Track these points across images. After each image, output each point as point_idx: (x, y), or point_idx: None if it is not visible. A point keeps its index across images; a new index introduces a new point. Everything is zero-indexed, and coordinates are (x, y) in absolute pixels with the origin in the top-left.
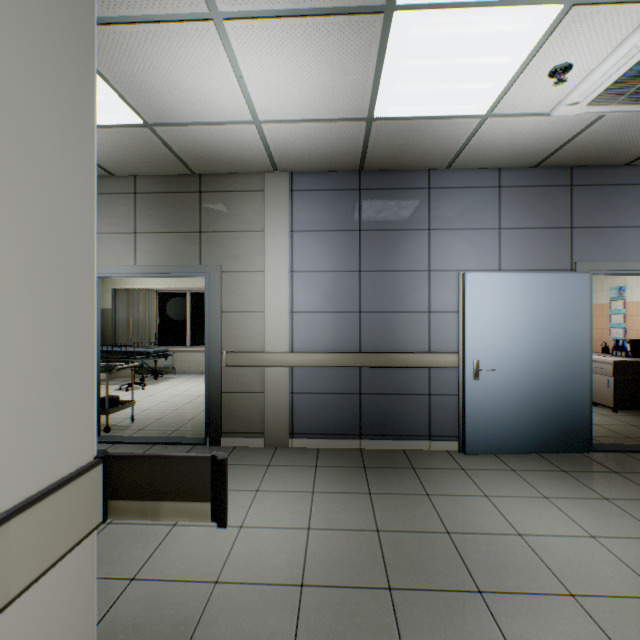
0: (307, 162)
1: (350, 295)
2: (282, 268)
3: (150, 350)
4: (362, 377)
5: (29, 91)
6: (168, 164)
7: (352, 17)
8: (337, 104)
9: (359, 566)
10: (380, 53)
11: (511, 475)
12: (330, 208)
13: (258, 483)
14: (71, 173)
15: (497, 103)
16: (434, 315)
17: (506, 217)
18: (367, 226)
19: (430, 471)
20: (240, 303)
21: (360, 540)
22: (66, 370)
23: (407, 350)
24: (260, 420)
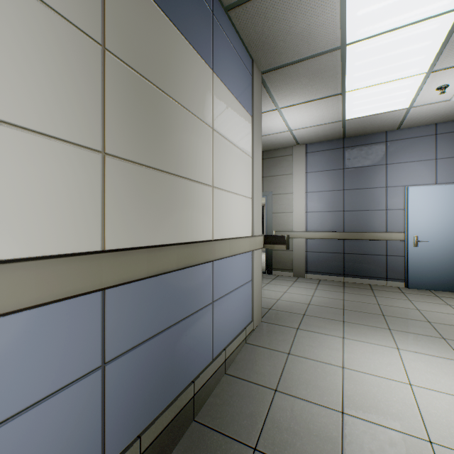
0: (314, 139)
1: (338, 202)
2: (301, 191)
3: None
4: (344, 245)
5: (256, 166)
6: None
7: (328, 98)
8: (326, 119)
9: (332, 304)
10: (343, 102)
11: (433, 297)
12: (326, 159)
13: (290, 284)
14: (259, 178)
15: (413, 102)
16: (389, 211)
17: (441, 152)
18: (347, 166)
19: (381, 291)
20: (281, 208)
21: (334, 300)
22: (259, 215)
23: (372, 231)
24: (290, 264)
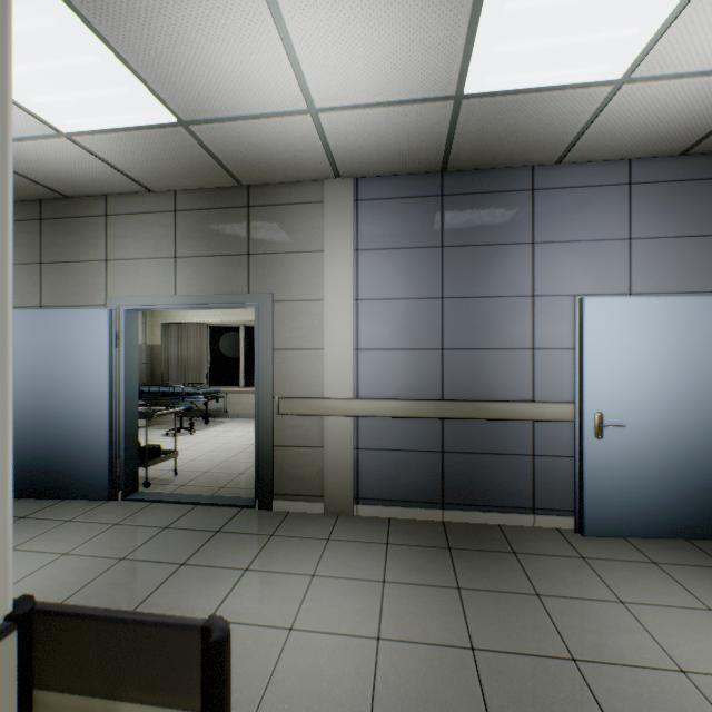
0: (376, 163)
1: (429, 328)
2: (345, 296)
3: (200, 391)
4: (445, 431)
5: None
6: (210, 174)
7: None
8: (415, 77)
9: (449, 707)
10: None
11: (653, 571)
12: (404, 220)
13: (314, 564)
14: None
15: (640, 60)
16: (539, 353)
17: (639, 223)
18: (451, 241)
19: (537, 558)
20: (295, 339)
21: (449, 663)
22: None
23: (503, 398)
24: (319, 481)
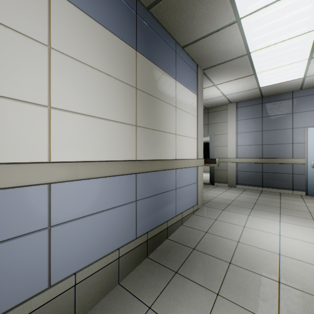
0: (241, 99)
1: (258, 139)
2: (233, 132)
3: None
4: (263, 166)
5: (199, 121)
6: None
7: (245, 77)
8: (247, 88)
9: (248, 201)
10: (256, 78)
11: None
12: (250, 111)
13: (225, 190)
14: (201, 127)
15: (306, 74)
16: (294, 144)
17: None
18: (265, 115)
19: (286, 196)
20: (220, 144)
21: (251, 199)
22: (201, 148)
23: (282, 157)
24: (226, 178)
